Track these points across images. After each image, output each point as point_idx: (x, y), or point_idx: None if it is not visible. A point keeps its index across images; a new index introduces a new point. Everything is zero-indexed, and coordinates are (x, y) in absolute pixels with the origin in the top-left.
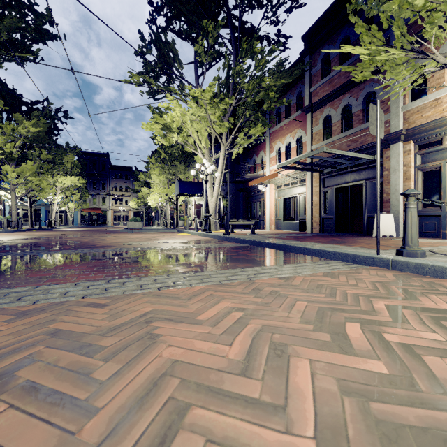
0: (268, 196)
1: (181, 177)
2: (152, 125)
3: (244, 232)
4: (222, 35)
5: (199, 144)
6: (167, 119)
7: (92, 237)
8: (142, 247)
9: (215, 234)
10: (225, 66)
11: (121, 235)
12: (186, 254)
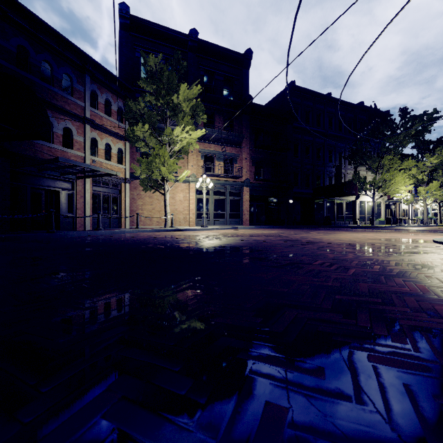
0: None
1: None
2: None
3: None
4: None
5: None
6: None
7: None
8: None
9: None
10: None
11: None
12: None
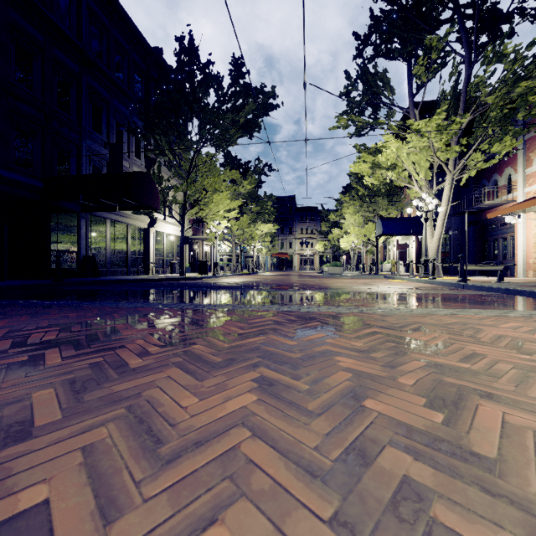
0: (521, 230)
1: (383, 214)
2: (360, 165)
3: (483, 280)
4: (448, 40)
5: (415, 176)
6: (382, 158)
7: (310, 281)
8: (376, 290)
9: (444, 281)
10: (452, 75)
11: (331, 280)
12: (432, 297)
